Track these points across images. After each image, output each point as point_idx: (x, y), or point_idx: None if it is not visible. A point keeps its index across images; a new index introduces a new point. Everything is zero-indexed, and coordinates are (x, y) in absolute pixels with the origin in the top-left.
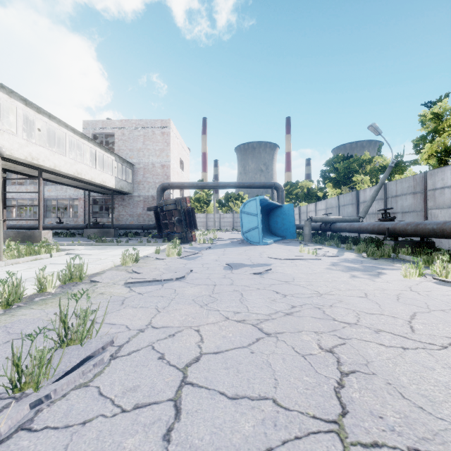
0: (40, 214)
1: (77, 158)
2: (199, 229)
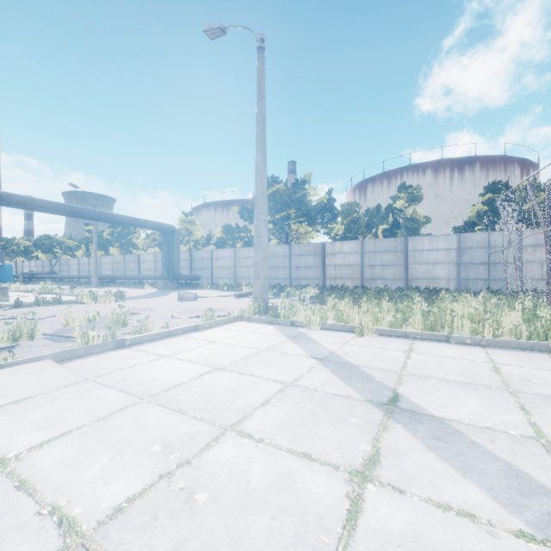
0: None
1: None
2: None
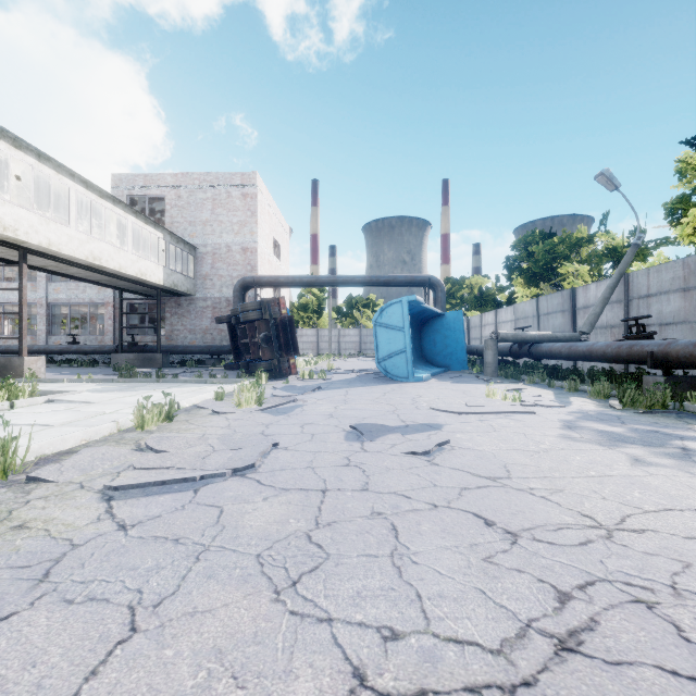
0: (23, 328)
1: (99, 236)
2: (305, 354)
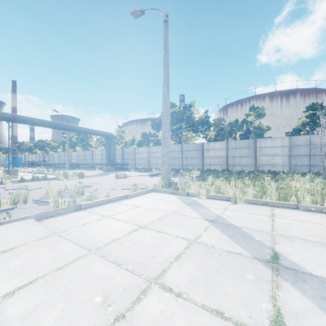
0: None
1: None
2: None
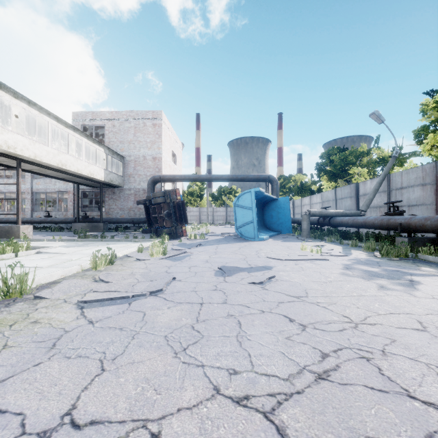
0: (19, 208)
1: (64, 150)
2: (192, 223)
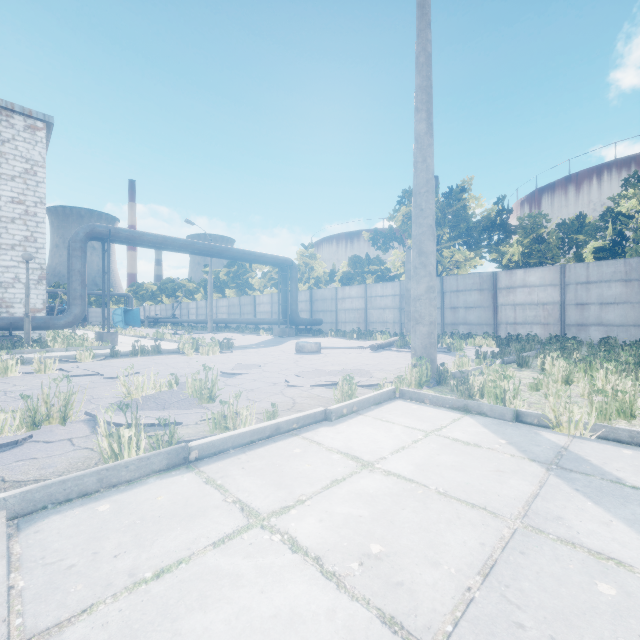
0: None
1: None
2: None
